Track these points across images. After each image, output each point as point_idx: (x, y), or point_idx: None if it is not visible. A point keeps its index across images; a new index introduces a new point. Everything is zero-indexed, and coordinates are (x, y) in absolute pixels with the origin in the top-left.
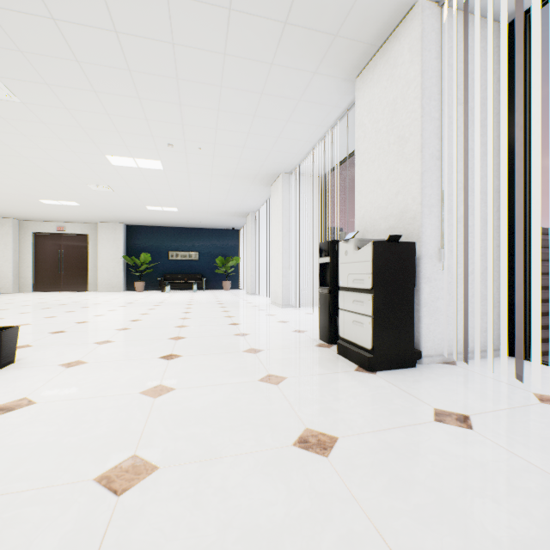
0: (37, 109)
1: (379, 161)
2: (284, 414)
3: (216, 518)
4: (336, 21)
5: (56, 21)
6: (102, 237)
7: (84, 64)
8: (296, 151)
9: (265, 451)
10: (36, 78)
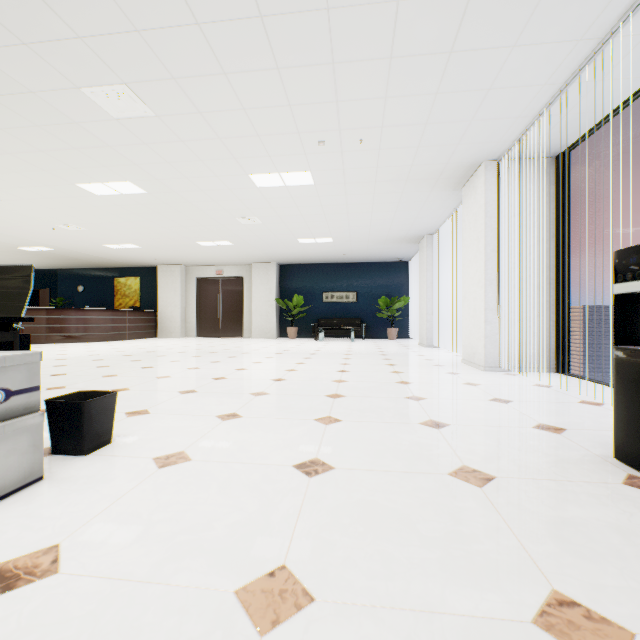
0: (172, 122)
1: None
2: None
3: None
4: None
5: None
6: (256, 279)
7: (206, 27)
8: (516, 113)
9: None
10: (161, 73)
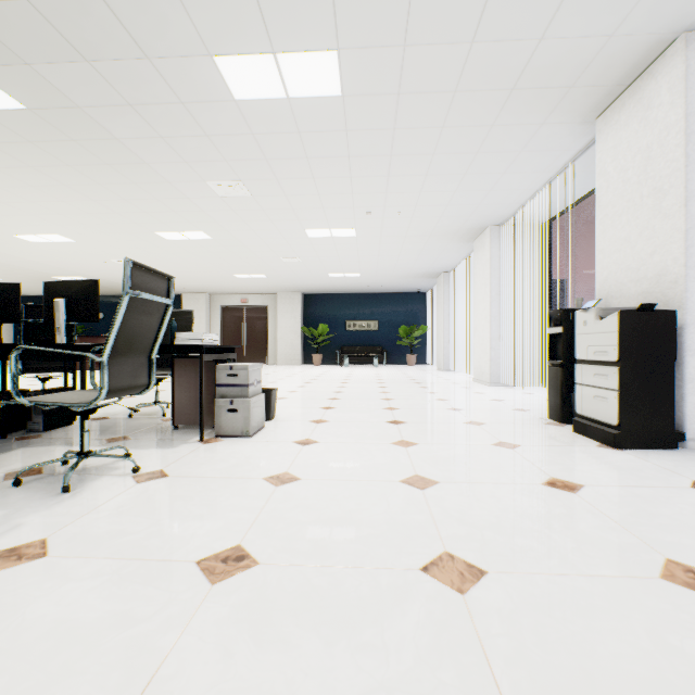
0: (261, 199)
1: (627, 215)
2: (527, 467)
3: (496, 507)
4: (572, 75)
5: (300, 133)
6: (281, 308)
7: (311, 159)
8: (510, 201)
9: (518, 484)
10: (270, 176)
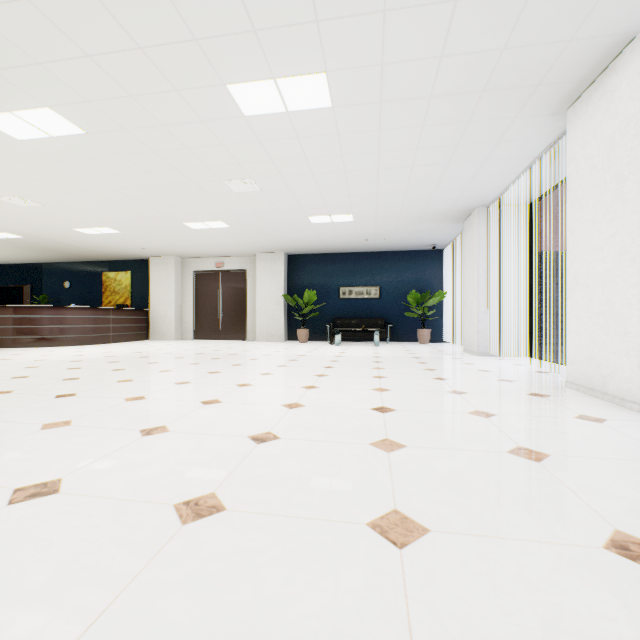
0: None
1: None
2: None
3: None
4: None
5: None
6: (260, 272)
7: None
8: None
9: None
10: None
